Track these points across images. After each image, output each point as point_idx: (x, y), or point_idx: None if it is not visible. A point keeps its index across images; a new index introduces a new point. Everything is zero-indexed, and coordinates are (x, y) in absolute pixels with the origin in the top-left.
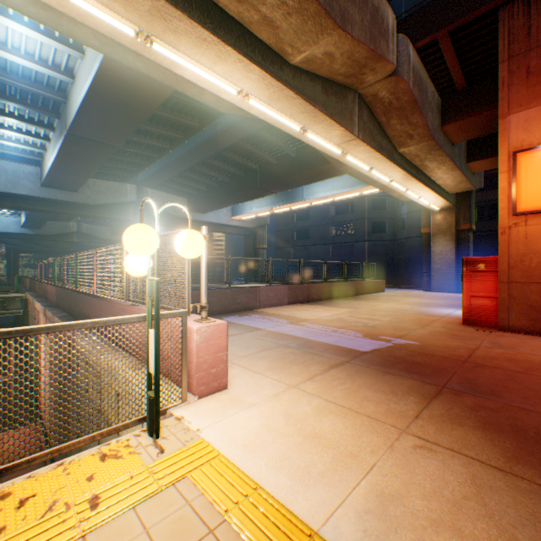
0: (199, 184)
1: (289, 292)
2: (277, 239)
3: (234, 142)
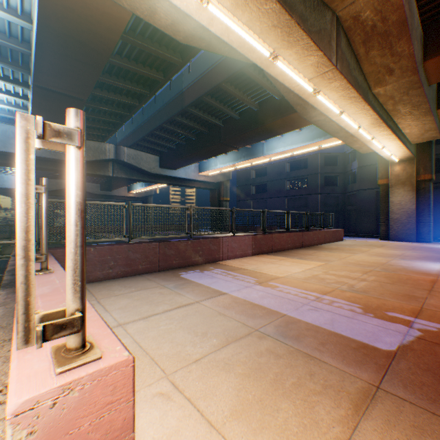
0: (168, 143)
1: (253, 242)
2: (239, 193)
3: (198, 97)
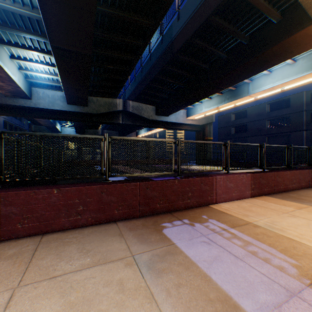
0: (162, 93)
1: (251, 181)
2: (219, 134)
3: (186, 39)
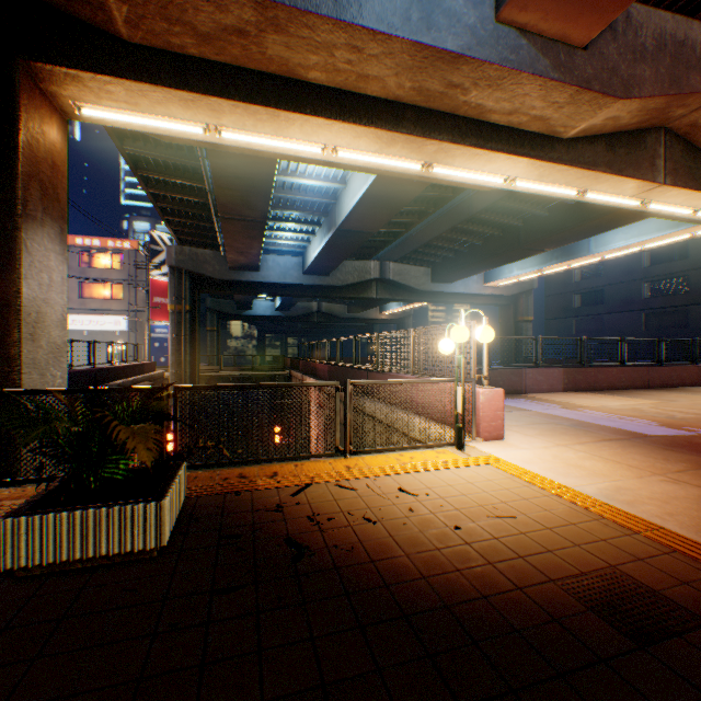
0: (444, 251)
1: (564, 376)
2: (548, 307)
3: (491, 202)
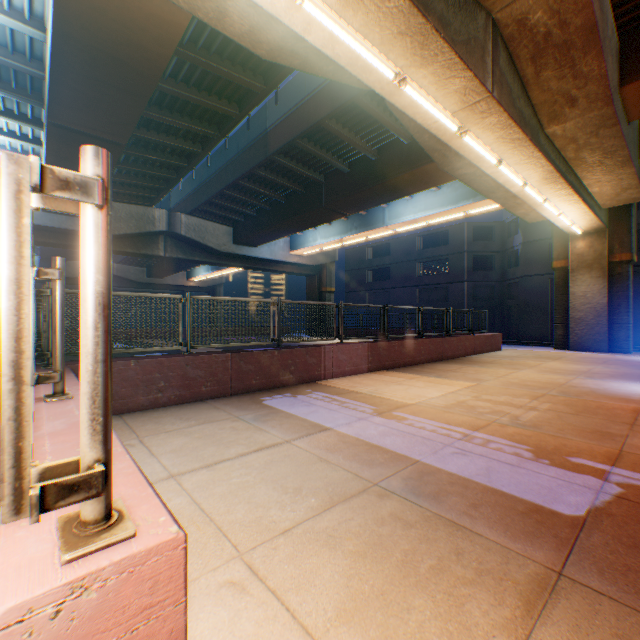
0: (246, 207)
1: (369, 353)
2: (348, 281)
3: (289, 140)
